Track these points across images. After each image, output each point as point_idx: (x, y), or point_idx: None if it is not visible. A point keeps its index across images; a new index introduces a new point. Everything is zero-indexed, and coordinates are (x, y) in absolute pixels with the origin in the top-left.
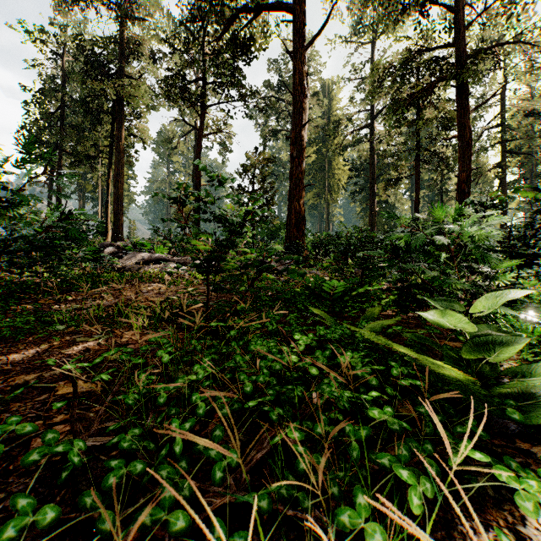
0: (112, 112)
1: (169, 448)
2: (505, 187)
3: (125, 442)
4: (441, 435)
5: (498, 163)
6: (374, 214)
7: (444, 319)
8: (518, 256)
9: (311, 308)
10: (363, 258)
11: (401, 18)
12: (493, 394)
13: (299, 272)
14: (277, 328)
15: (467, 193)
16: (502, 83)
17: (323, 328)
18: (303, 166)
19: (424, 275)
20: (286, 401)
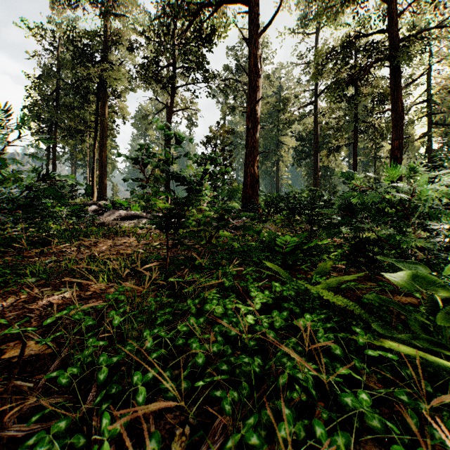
0: (97, 93)
1: (101, 446)
2: (430, 153)
3: (42, 445)
4: None
5: (424, 133)
6: (317, 177)
7: (415, 282)
8: None
9: (266, 262)
10: (311, 215)
11: (342, 8)
12: None
13: (255, 229)
14: (234, 283)
15: (399, 159)
16: (428, 64)
17: (279, 284)
18: (257, 136)
19: (378, 232)
20: (242, 376)
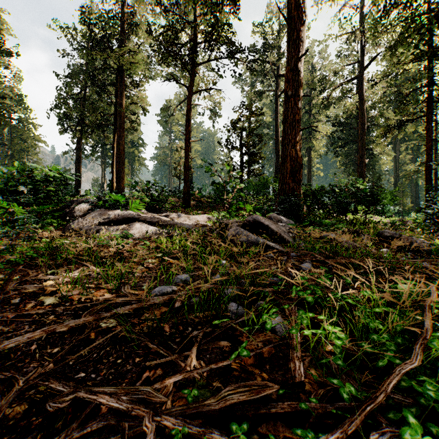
0: (116, 83)
1: None
2: None
3: None
4: None
5: None
6: (363, 165)
7: None
8: None
9: None
10: None
11: None
12: None
13: None
14: None
15: None
16: None
17: None
18: (300, 107)
19: None
20: None
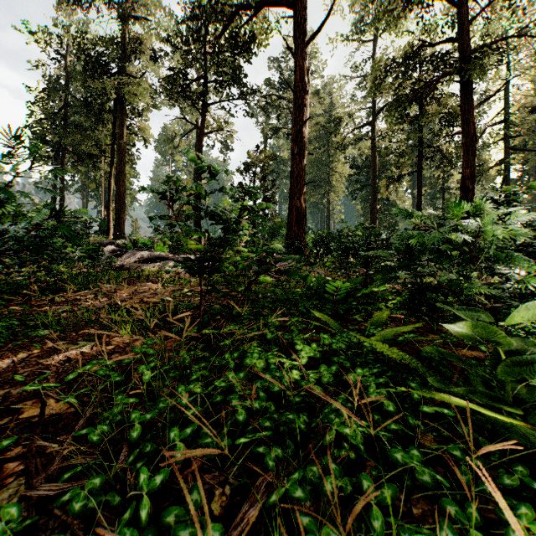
0: (113, 110)
1: (137, 504)
2: (508, 184)
3: (78, 501)
4: (517, 533)
5: (501, 160)
6: (375, 211)
7: (474, 332)
8: (535, 255)
9: (313, 311)
10: (367, 257)
11: (404, 13)
12: (532, 421)
13: (301, 274)
14: (277, 335)
15: (471, 190)
16: (505, 79)
17: (327, 336)
18: (304, 164)
19: (440, 277)
20: (287, 434)
